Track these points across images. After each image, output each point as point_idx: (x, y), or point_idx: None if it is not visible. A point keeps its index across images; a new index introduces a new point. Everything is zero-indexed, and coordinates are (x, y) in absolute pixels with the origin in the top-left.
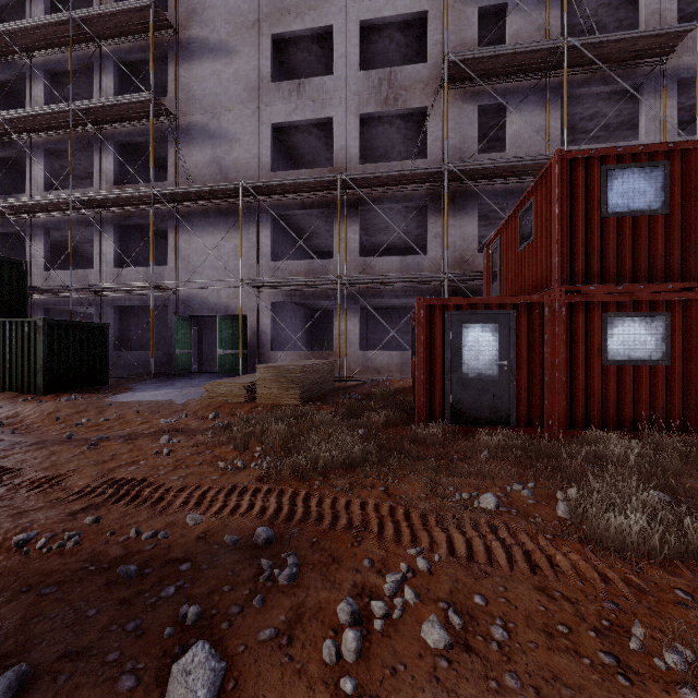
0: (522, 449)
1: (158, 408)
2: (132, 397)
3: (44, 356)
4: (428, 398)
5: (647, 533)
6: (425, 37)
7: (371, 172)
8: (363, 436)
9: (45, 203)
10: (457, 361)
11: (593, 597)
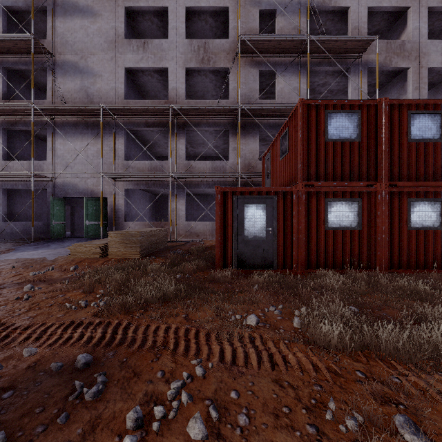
0: (279, 283)
1: (31, 264)
2: (12, 256)
3: None
4: (223, 252)
5: (343, 335)
6: (228, 24)
7: (192, 106)
8: (179, 279)
9: None
10: (241, 228)
11: (308, 382)
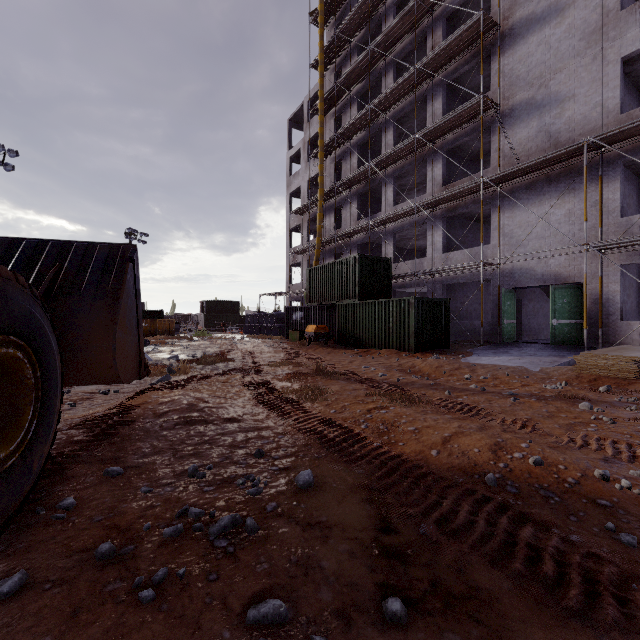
0: None
1: (522, 373)
2: (481, 360)
3: (414, 324)
4: None
5: None
6: None
7: None
8: None
9: (397, 214)
10: None
11: None
